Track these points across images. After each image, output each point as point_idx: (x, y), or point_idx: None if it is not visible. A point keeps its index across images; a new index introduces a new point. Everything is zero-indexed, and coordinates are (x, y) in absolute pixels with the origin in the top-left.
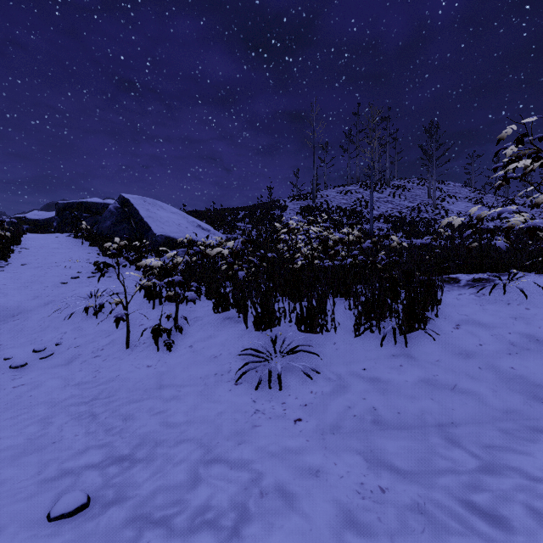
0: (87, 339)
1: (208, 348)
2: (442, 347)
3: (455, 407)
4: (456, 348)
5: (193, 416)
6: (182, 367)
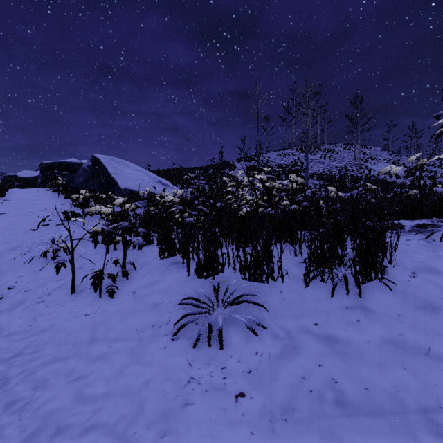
0: (39, 283)
1: (150, 295)
2: (401, 298)
3: (437, 382)
4: (417, 300)
5: (114, 385)
6: (120, 317)
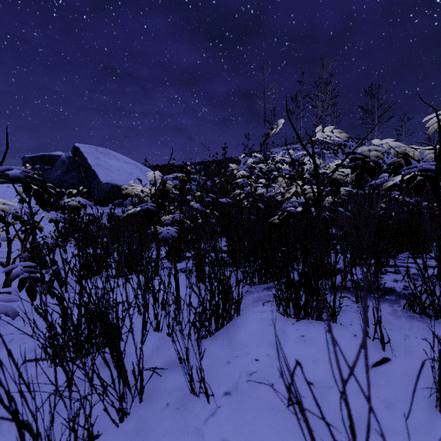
0: None
1: None
2: None
3: None
4: None
5: None
6: None
